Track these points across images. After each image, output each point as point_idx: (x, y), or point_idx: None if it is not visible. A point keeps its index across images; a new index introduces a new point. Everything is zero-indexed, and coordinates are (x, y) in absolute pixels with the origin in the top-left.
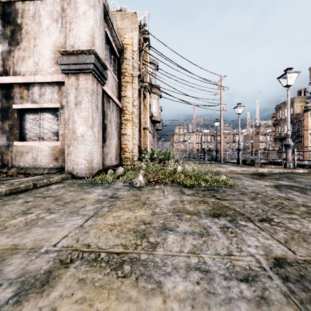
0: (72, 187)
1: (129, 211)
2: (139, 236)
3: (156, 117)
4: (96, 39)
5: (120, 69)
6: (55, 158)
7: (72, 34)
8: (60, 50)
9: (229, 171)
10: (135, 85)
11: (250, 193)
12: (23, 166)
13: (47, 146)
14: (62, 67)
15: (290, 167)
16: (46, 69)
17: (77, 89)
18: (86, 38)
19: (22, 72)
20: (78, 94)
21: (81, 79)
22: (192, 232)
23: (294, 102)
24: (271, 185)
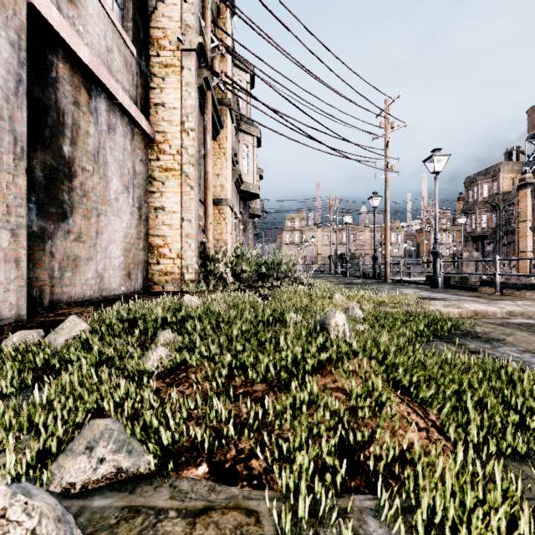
0: None
1: None
2: None
3: (249, 185)
4: None
5: (146, 28)
6: None
7: None
8: None
9: (468, 316)
10: (189, 75)
11: None
12: None
13: None
14: None
15: None
16: None
17: None
18: None
19: None
20: None
21: None
22: None
23: (499, 171)
24: None
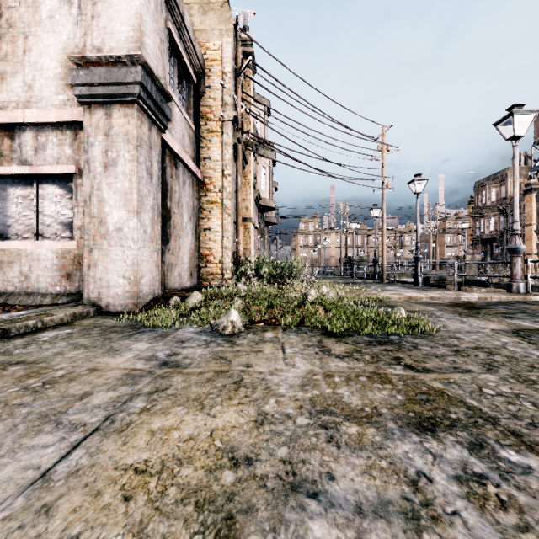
0: (85, 337)
1: (199, 409)
2: (211, 529)
3: (266, 200)
4: (148, 37)
5: (199, 107)
6: (65, 274)
7: (97, 24)
8: (74, 55)
9: (405, 299)
10: (227, 138)
11: (473, 350)
12: (2, 290)
13: (50, 250)
14: (78, 90)
15: (520, 291)
16: (49, 97)
17: (107, 135)
18: (127, 32)
19: (0, 103)
20: (110, 144)
21: (116, 115)
22: (381, 504)
23: (507, 176)
24: (506, 331)
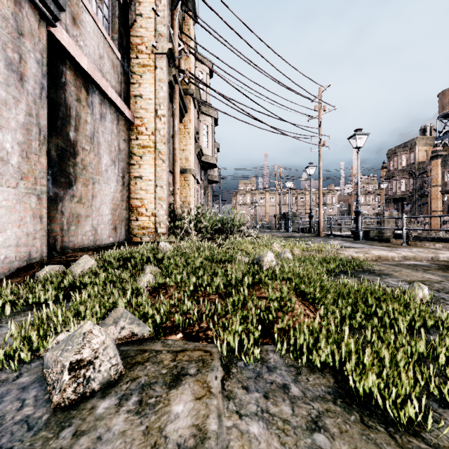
0: None
1: None
2: None
3: (208, 157)
4: None
5: (127, 36)
6: None
7: None
8: None
9: (373, 259)
10: (161, 73)
11: None
12: None
13: None
14: None
15: None
16: None
17: None
18: None
19: None
20: None
21: None
22: None
23: (415, 144)
24: None
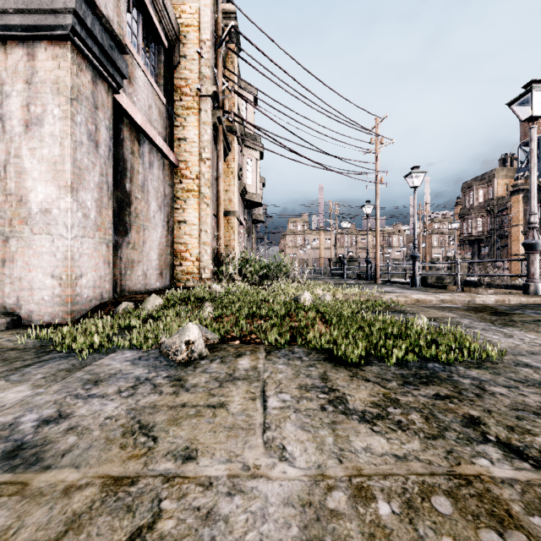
0: None
1: None
2: None
3: (253, 195)
4: None
5: (172, 79)
6: None
7: None
8: None
9: (412, 303)
10: (205, 116)
11: None
12: None
13: None
14: None
15: (539, 292)
16: None
17: (29, 82)
18: None
19: None
20: (33, 96)
21: (41, 56)
22: None
23: (494, 177)
24: None
